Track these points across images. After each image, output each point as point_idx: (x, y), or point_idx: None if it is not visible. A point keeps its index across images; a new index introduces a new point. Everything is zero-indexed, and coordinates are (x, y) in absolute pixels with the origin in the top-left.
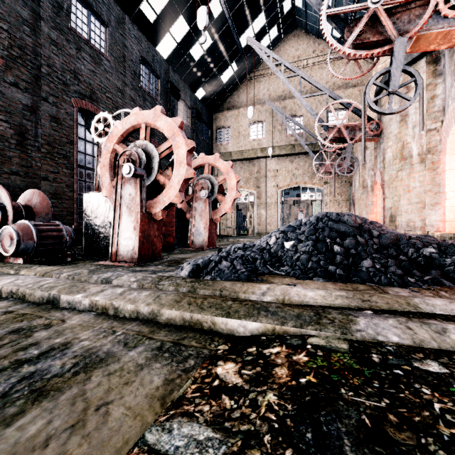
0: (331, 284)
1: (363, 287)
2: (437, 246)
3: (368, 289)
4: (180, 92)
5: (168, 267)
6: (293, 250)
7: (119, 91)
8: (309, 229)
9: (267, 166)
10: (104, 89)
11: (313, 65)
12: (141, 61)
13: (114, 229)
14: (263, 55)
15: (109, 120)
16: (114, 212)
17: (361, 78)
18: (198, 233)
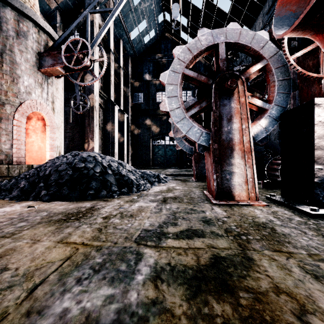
0: None
1: None
2: None
3: None
4: None
5: (175, 178)
6: None
7: None
8: None
9: None
10: None
11: None
12: None
13: None
14: None
15: None
16: None
17: None
18: None
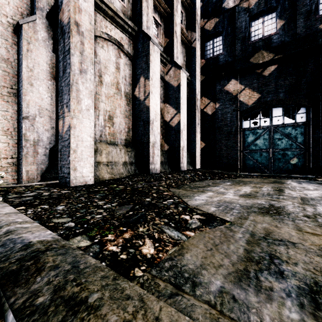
0: None
1: None
2: None
3: None
4: None
5: None
6: None
7: None
8: None
9: None
10: None
11: None
12: None
13: None
14: None
15: None
16: None
17: None
18: None
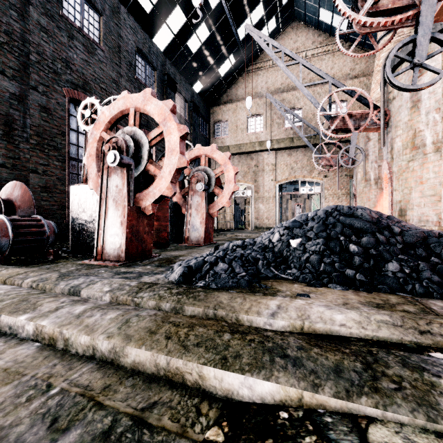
0: (353, 294)
1: (395, 299)
2: None
3: (403, 303)
4: (178, 85)
5: (157, 268)
6: (301, 249)
7: (114, 82)
8: (318, 224)
9: (265, 159)
10: (97, 79)
11: (312, 57)
12: (137, 52)
13: (99, 225)
14: (262, 42)
15: (96, 106)
16: (99, 206)
17: (362, 69)
18: (194, 228)
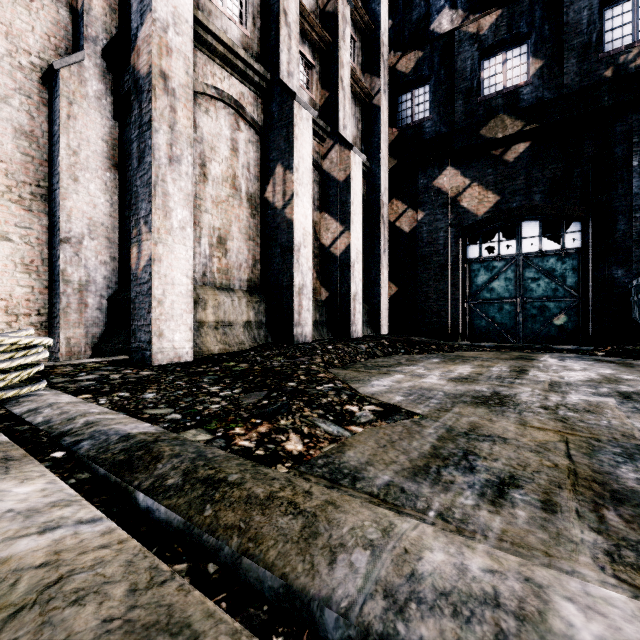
0: None
1: None
2: None
3: None
4: None
5: None
6: None
7: None
8: None
9: None
10: None
11: None
12: None
13: None
14: None
15: None
16: None
17: None
18: None
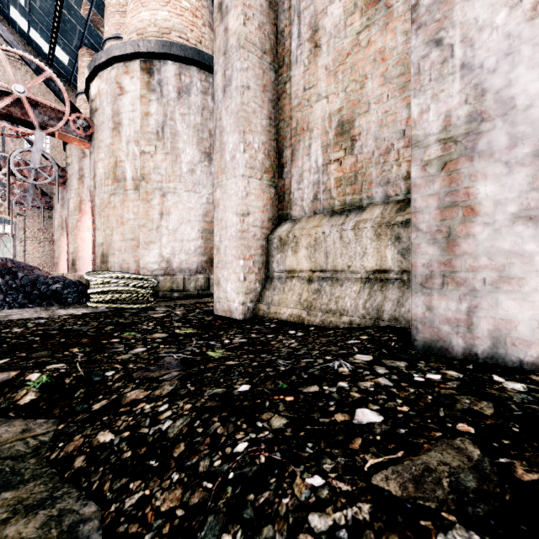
0: None
1: None
2: (64, 283)
3: None
4: None
5: None
6: None
7: None
8: None
9: None
10: None
11: None
12: None
13: None
14: None
15: None
16: None
17: None
18: None
